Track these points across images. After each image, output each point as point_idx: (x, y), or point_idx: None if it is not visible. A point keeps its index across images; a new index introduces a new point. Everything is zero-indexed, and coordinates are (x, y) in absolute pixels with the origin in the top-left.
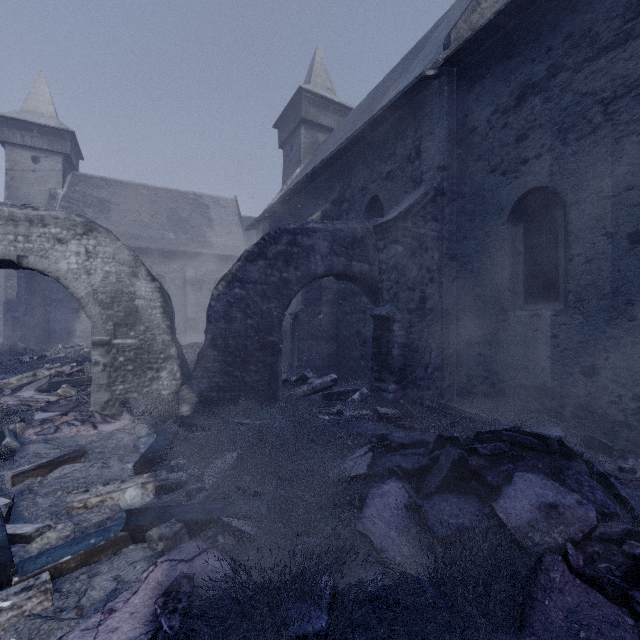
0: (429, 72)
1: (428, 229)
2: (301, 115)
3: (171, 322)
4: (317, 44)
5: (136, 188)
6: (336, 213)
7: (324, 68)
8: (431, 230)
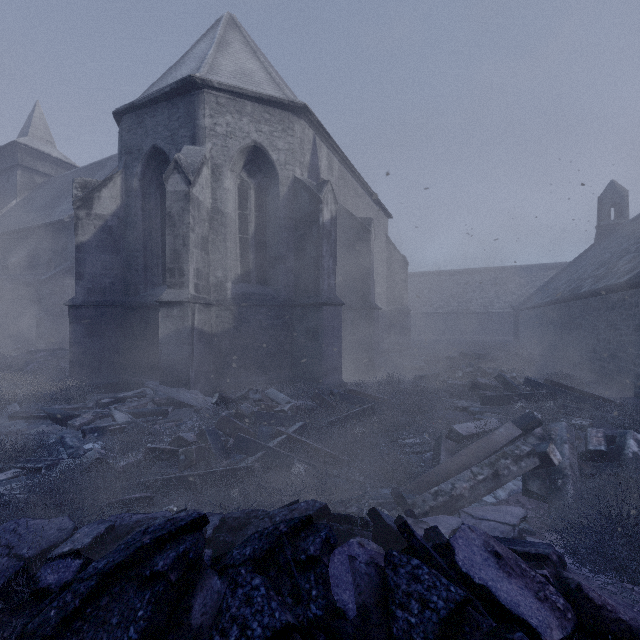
0: (67, 220)
1: (65, 283)
2: (17, 161)
3: None
4: (37, 101)
5: None
6: (32, 259)
7: (44, 123)
8: (67, 283)
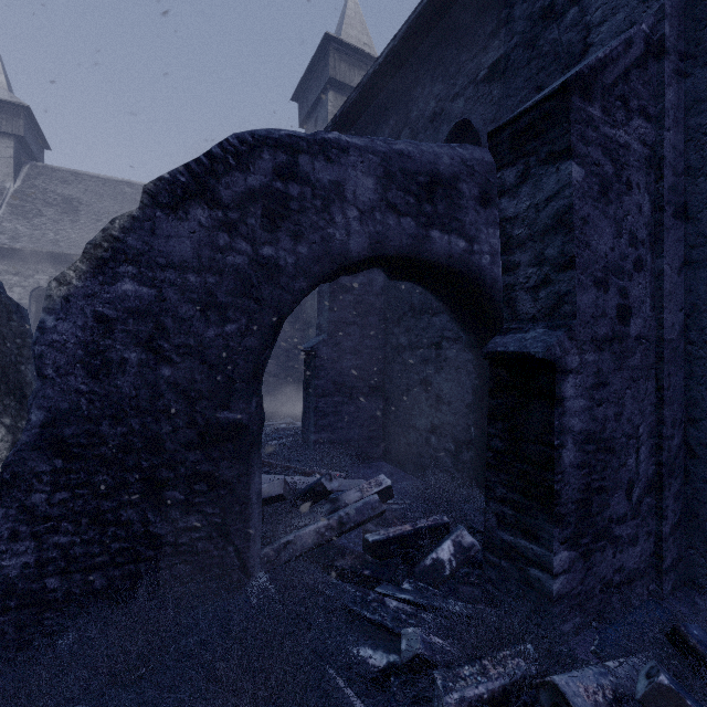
0: None
1: (632, 134)
2: (328, 74)
3: (3, 370)
4: None
5: (117, 185)
6: None
7: (359, 17)
8: (637, 139)
